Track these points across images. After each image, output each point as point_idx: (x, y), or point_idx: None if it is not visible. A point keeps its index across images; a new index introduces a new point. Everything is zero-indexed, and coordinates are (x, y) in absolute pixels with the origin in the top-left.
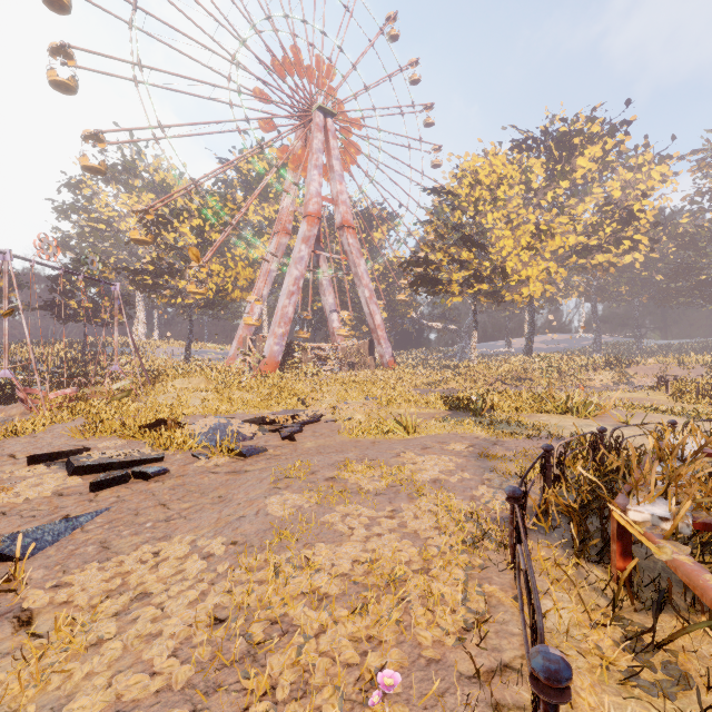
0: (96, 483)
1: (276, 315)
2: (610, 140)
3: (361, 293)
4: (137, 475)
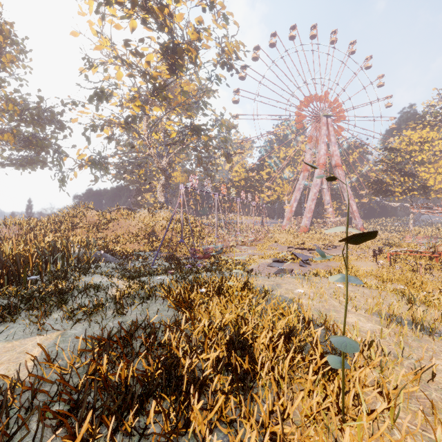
0: (308, 250)
1: (306, 209)
2: None
3: (345, 195)
4: (312, 250)
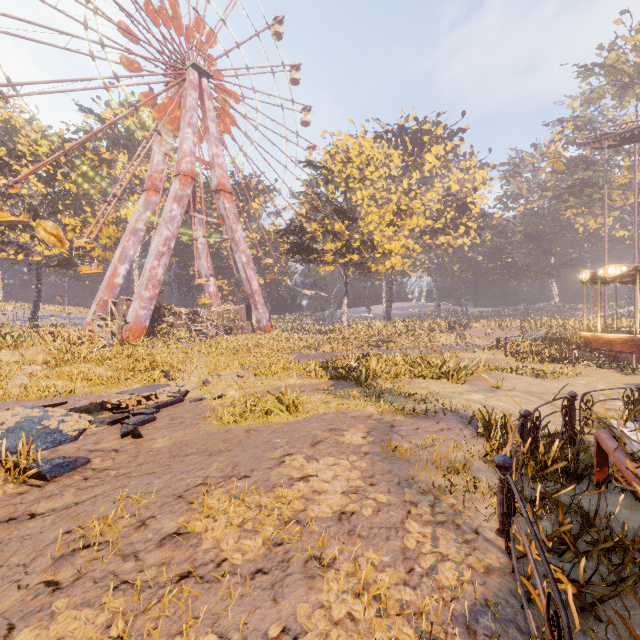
0: None
1: (143, 276)
2: (449, 143)
3: (238, 258)
4: None
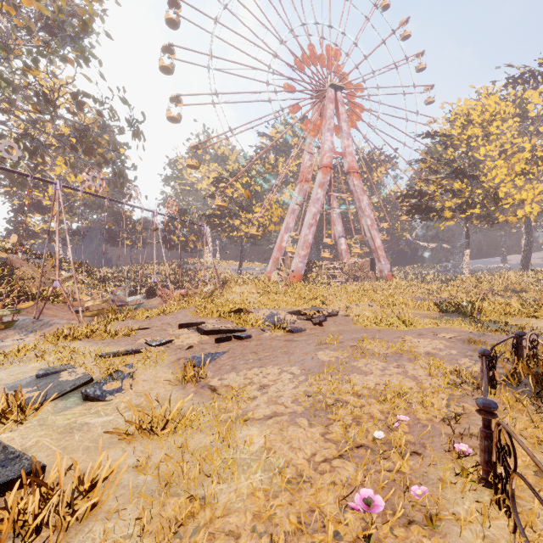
0: (217, 339)
1: (300, 241)
2: None
3: (363, 222)
4: (236, 337)
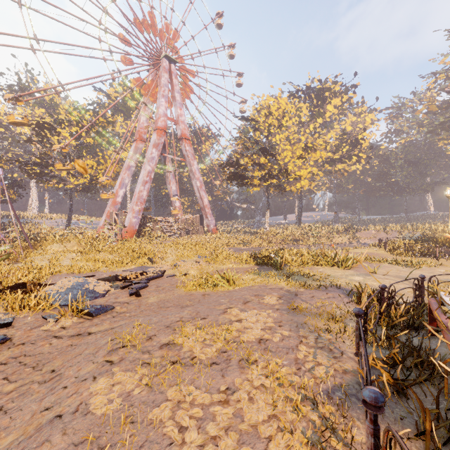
0: None
1: (134, 197)
2: (345, 96)
3: (194, 183)
4: None
